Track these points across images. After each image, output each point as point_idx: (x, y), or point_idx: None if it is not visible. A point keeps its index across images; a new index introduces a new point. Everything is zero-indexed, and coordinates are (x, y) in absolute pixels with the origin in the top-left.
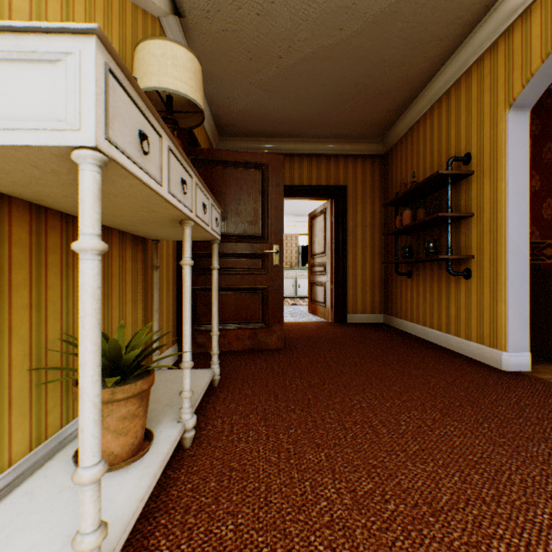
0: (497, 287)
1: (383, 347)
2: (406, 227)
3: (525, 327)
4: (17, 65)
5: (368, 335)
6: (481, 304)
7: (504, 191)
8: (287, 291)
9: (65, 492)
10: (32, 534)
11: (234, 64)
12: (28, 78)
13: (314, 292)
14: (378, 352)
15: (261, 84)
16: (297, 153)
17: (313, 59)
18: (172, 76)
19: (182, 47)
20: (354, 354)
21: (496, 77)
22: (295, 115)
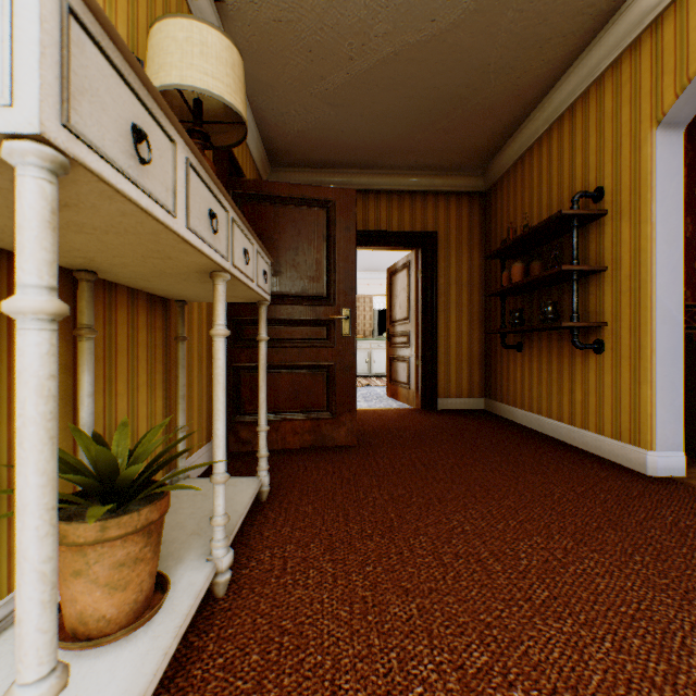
0: (640, 365)
1: (486, 443)
2: (517, 285)
3: (678, 418)
4: None
5: (466, 426)
6: (618, 386)
7: (651, 237)
8: (359, 368)
9: None
10: None
11: (289, 67)
12: None
13: (394, 370)
14: (480, 450)
15: (326, 96)
16: (373, 190)
17: (395, 62)
18: (200, 69)
19: (215, 30)
20: (449, 454)
21: (639, 85)
22: (370, 138)
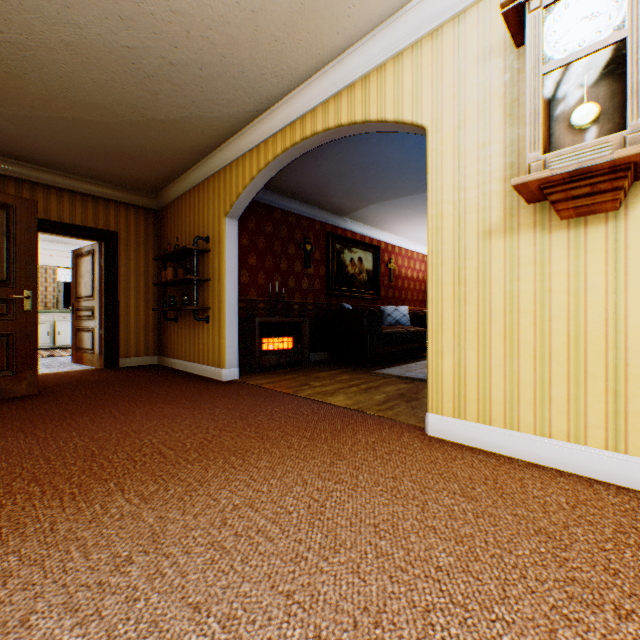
0: (221, 328)
1: (148, 380)
2: (170, 282)
3: (236, 352)
4: None
5: (138, 374)
6: (215, 340)
7: (224, 268)
8: (40, 341)
9: None
10: None
11: None
12: None
13: (81, 339)
14: (141, 383)
15: (6, 116)
16: (57, 186)
17: (75, 123)
18: None
19: None
20: (117, 388)
21: (221, 193)
22: (53, 152)
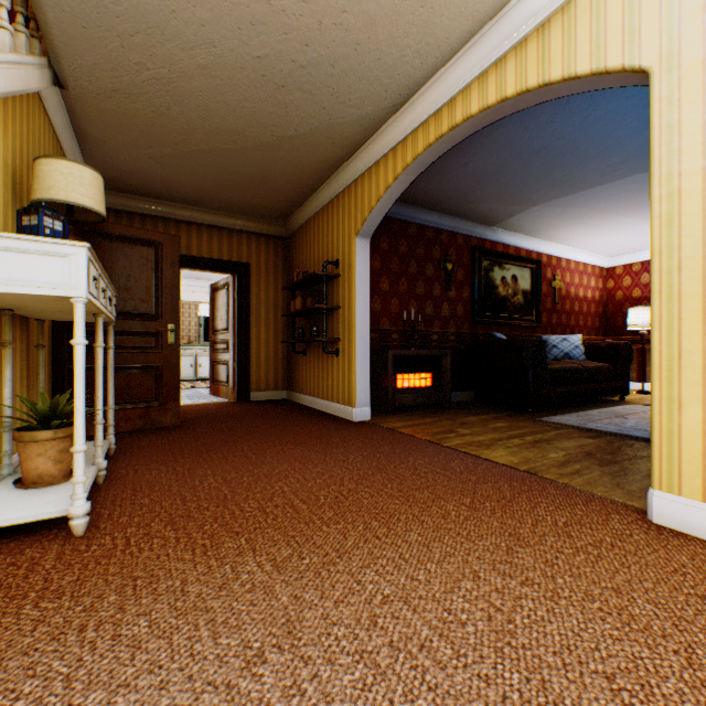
0: (351, 362)
1: (277, 416)
2: (298, 312)
3: (367, 390)
4: (41, 256)
5: (268, 409)
6: (345, 375)
7: (355, 294)
8: (185, 373)
9: (26, 495)
10: (20, 505)
11: (123, 135)
12: (48, 263)
13: (217, 372)
14: (270, 419)
15: (155, 157)
16: (197, 222)
17: (211, 154)
18: (80, 192)
19: (89, 169)
20: (249, 423)
21: (351, 211)
22: (193, 188)
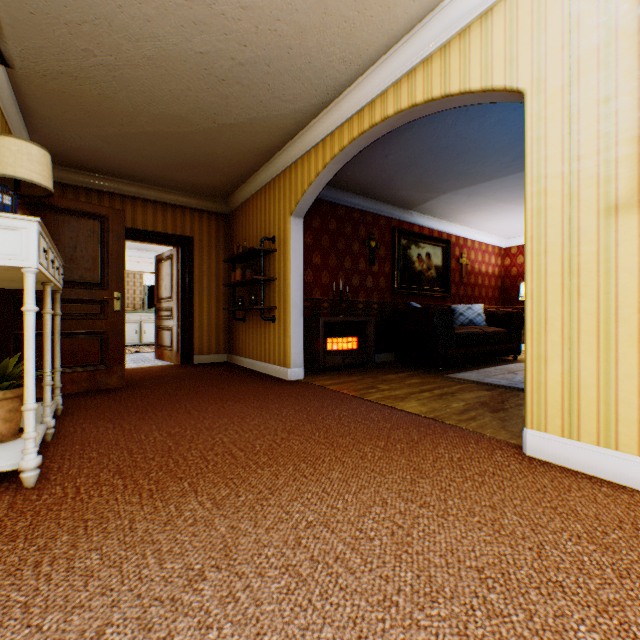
0: (286, 328)
1: (218, 377)
2: (238, 282)
3: (301, 352)
4: None
5: (210, 370)
6: (280, 339)
7: (289, 267)
8: (130, 338)
9: None
10: None
11: (70, 114)
12: None
13: (161, 337)
14: (212, 380)
15: (101, 136)
16: (142, 198)
17: (156, 136)
18: (28, 168)
19: (37, 146)
20: (192, 383)
21: (286, 193)
22: (139, 166)
